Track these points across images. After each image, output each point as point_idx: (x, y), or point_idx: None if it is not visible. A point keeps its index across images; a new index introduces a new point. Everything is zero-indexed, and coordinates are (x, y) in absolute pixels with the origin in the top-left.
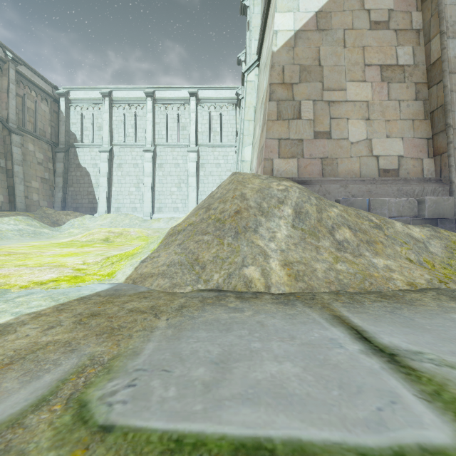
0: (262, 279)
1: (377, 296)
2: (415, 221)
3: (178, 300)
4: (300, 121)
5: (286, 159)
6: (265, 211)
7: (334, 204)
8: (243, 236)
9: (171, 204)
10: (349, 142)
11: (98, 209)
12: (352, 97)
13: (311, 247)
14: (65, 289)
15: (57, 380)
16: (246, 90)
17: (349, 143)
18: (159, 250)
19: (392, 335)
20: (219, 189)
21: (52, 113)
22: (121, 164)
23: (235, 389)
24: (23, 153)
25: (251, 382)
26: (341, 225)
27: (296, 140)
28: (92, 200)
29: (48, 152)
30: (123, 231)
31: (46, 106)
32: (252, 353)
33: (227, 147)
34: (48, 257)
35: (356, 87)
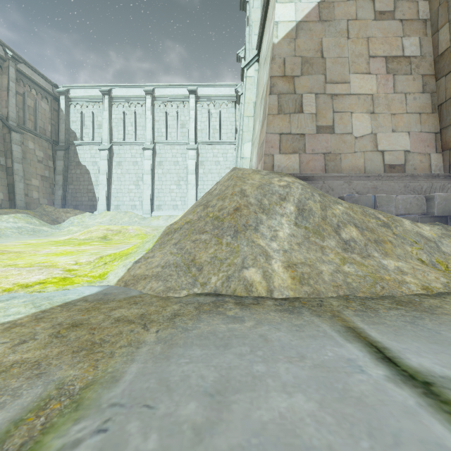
0: (264, 282)
1: (391, 302)
2: (423, 219)
3: (171, 306)
4: (302, 115)
5: (287, 155)
6: (266, 209)
7: (339, 201)
8: (243, 235)
9: (170, 201)
10: (353, 137)
11: (98, 207)
12: (356, 90)
13: (316, 247)
14: (51, 293)
15: (9, 420)
16: (245, 86)
17: (353, 138)
18: (154, 250)
19: (420, 354)
20: (217, 186)
21: (52, 111)
22: (121, 162)
23: (234, 437)
24: (23, 151)
25: (255, 426)
26: (347, 223)
27: (297, 134)
28: (92, 198)
29: (48, 150)
30: (122, 229)
31: (46, 104)
32: (255, 380)
33: (226, 144)
34: (42, 256)
35: (360, 79)
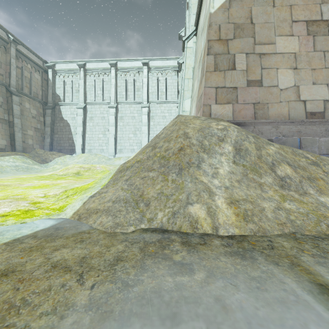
0: (208, 219)
1: None
2: None
3: (116, 246)
4: (234, 71)
5: (222, 105)
6: (206, 149)
7: (270, 142)
8: (187, 173)
9: (129, 146)
10: (278, 89)
11: (76, 151)
12: (281, 50)
13: (255, 183)
14: (8, 226)
15: None
16: (186, 55)
17: (278, 90)
18: (108, 185)
19: None
20: (164, 131)
21: (43, 80)
22: (92, 117)
23: None
24: (21, 110)
25: None
26: (281, 162)
27: (231, 88)
28: (71, 144)
29: (39, 109)
30: (91, 167)
31: (38, 75)
32: None
33: (171, 103)
34: (21, 189)
35: (284, 40)
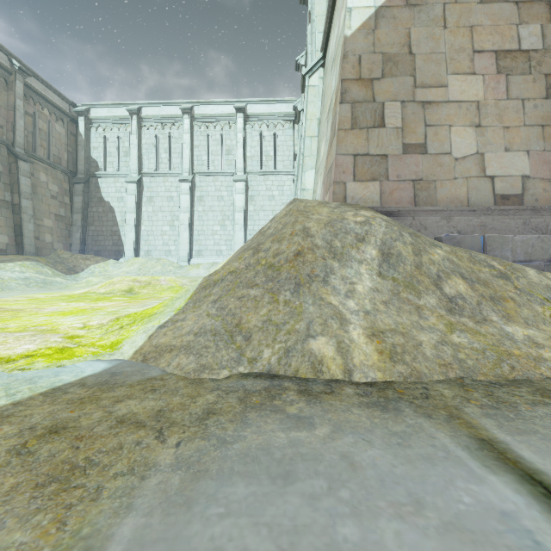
0: (339, 358)
1: (532, 392)
2: (550, 268)
3: (204, 396)
4: (383, 130)
5: (363, 183)
6: (338, 254)
7: (436, 242)
8: (307, 290)
9: (213, 246)
10: (452, 158)
11: (124, 253)
12: (456, 96)
13: (410, 306)
14: (38, 371)
15: None
16: (307, 98)
17: (452, 159)
18: (186, 309)
19: None
20: (272, 224)
21: (69, 136)
22: (152, 198)
23: None
24: (33, 184)
25: None
26: (451, 273)
27: (377, 155)
28: (117, 242)
29: (64, 184)
30: (152, 281)
31: (62, 127)
32: None
33: (283, 174)
34: (43, 316)
35: (462, 82)
